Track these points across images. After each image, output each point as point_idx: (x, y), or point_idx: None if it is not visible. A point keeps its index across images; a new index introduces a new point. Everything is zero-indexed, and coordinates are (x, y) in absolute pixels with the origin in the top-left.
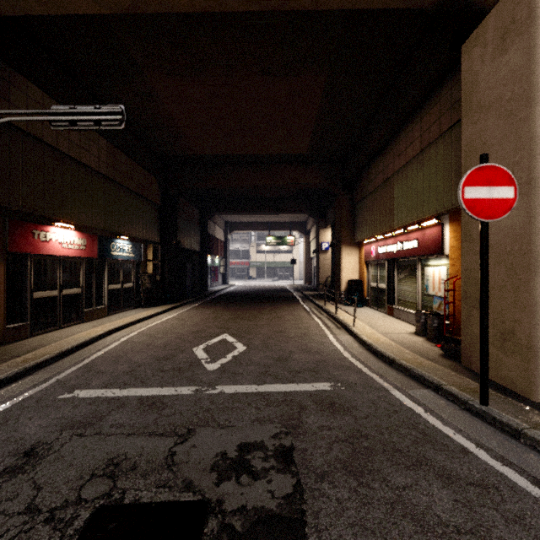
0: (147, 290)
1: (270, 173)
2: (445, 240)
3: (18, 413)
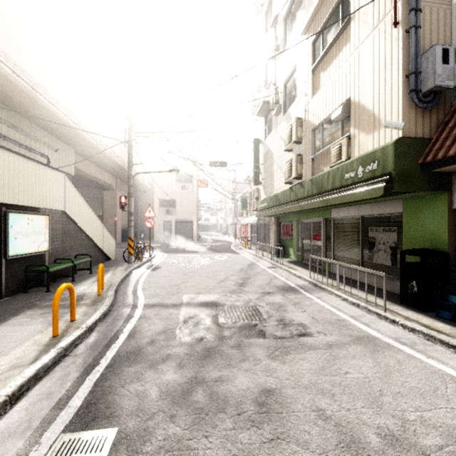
0: None
1: None
2: None
3: None
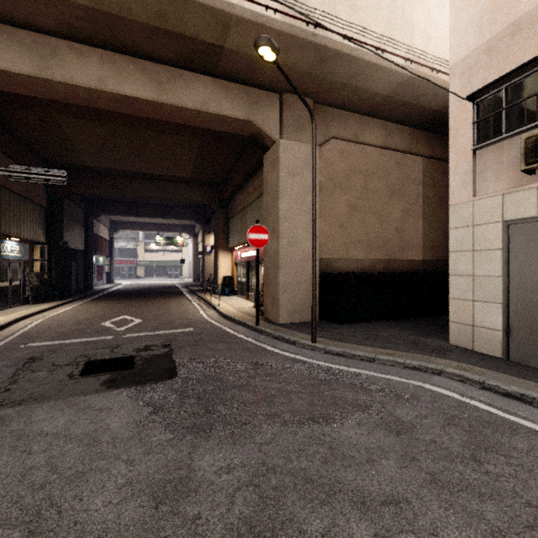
0: (35, 288)
1: (159, 188)
2: None
3: (0, 353)
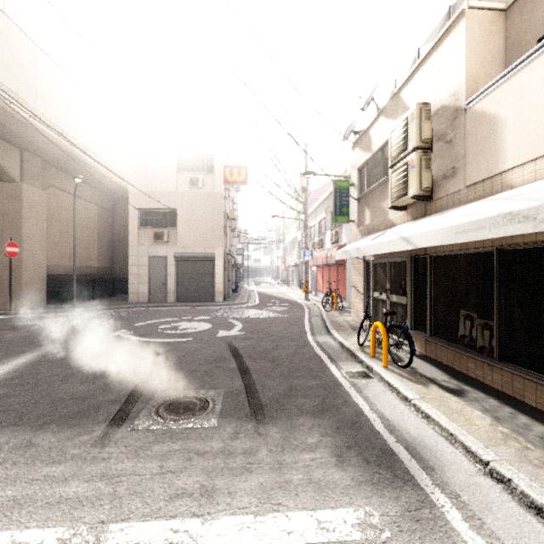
0: None
1: None
2: None
3: None
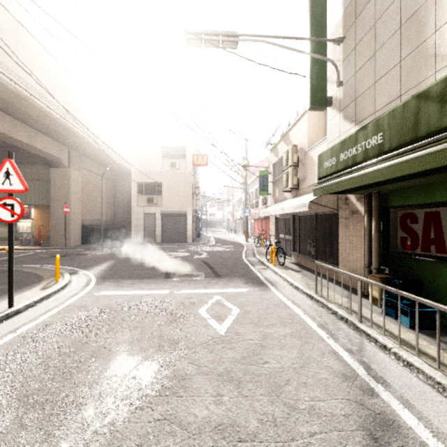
0: None
1: None
2: (32, 213)
3: None
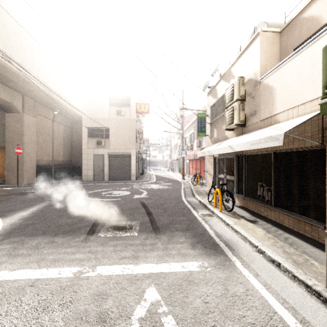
0: None
1: None
2: None
3: None
